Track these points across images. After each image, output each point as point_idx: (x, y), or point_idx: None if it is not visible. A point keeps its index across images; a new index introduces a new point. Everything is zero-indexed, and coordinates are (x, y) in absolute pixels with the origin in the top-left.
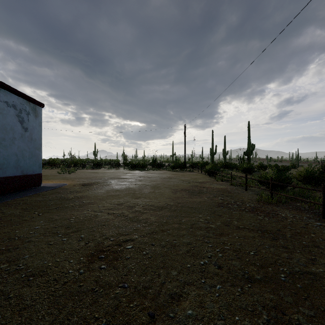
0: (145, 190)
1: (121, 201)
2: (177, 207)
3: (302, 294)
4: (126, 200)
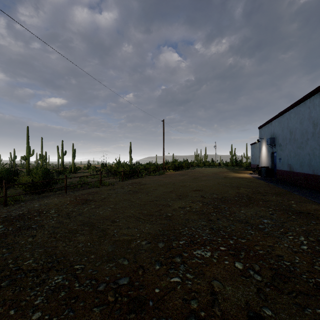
0: (181, 191)
1: (199, 183)
2: (171, 182)
3: (169, 177)
4: (197, 184)
